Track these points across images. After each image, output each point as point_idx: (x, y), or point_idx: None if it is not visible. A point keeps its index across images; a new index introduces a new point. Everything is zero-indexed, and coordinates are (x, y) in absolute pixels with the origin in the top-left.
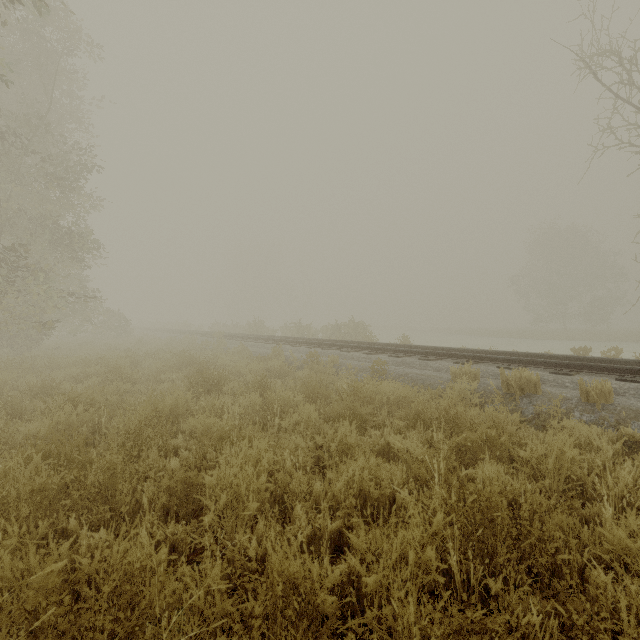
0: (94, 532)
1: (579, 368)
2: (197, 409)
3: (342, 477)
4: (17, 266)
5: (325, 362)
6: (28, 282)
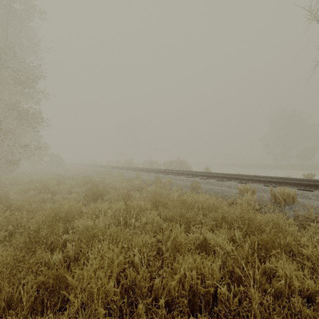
0: None
1: (315, 186)
2: (85, 212)
3: (176, 276)
4: None
5: (164, 182)
6: (3, 138)
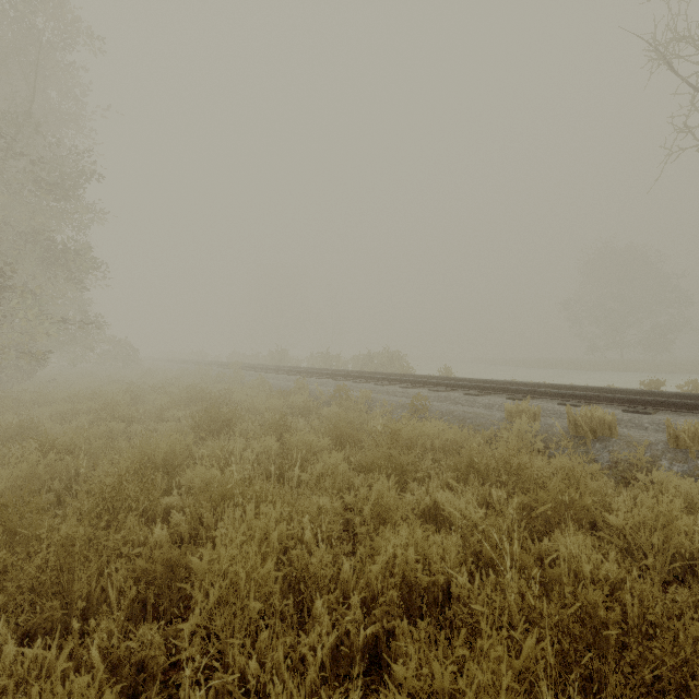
0: (27, 647)
1: (658, 405)
2: (200, 456)
3: (379, 557)
4: (1, 286)
5: (356, 397)
6: (14, 305)
